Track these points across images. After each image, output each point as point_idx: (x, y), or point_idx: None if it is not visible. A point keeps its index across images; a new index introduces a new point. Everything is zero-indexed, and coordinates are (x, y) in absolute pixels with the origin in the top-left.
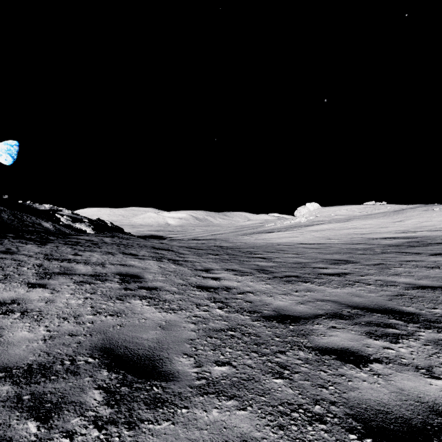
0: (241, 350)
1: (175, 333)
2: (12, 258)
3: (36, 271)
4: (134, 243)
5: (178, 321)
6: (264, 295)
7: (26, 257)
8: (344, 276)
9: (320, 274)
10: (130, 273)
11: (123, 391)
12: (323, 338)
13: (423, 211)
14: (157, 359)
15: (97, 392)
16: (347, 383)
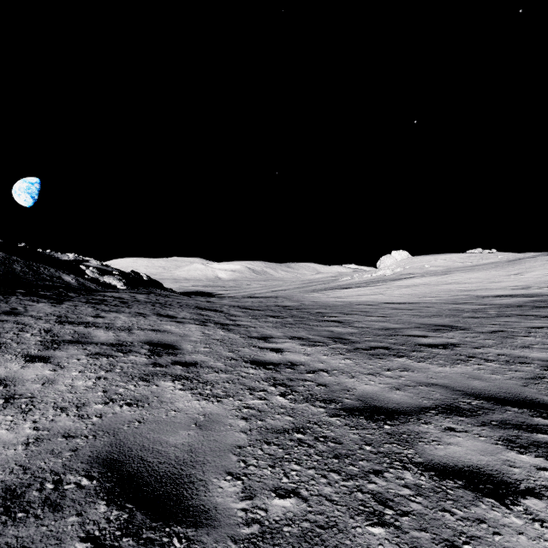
0: (314, 468)
1: (216, 435)
2: (14, 321)
3: (41, 338)
4: (174, 301)
5: (222, 415)
6: (344, 375)
7: (33, 319)
8: (451, 348)
9: (417, 345)
10: (163, 341)
11: (125, 546)
12: (438, 448)
13: (547, 261)
14: (186, 482)
15: (82, 547)
16: (492, 538)
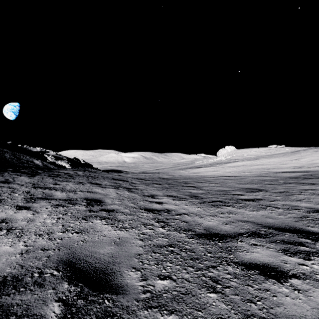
0: (179, 265)
1: (126, 248)
2: (8, 186)
3: (24, 196)
4: (99, 175)
5: (129, 238)
6: (197, 216)
7: (19, 185)
8: (257, 201)
9: (238, 199)
10: (94, 198)
11: (79, 304)
12: (247, 254)
13: (313, 152)
14: (110, 272)
15: (57, 305)
16: (272, 298)
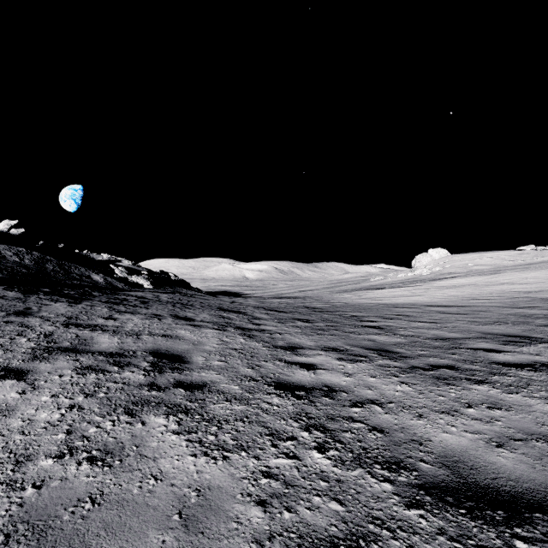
0: None
1: None
2: (20, 322)
3: (35, 344)
4: (196, 302)
5: (227, 491)
6: (406, 412)
7: (41, 320)
8: (546, 371)
9: (494, 364)
10: (171, 351)
11: None
12: None
13: None
14: None
15: None
16: None
